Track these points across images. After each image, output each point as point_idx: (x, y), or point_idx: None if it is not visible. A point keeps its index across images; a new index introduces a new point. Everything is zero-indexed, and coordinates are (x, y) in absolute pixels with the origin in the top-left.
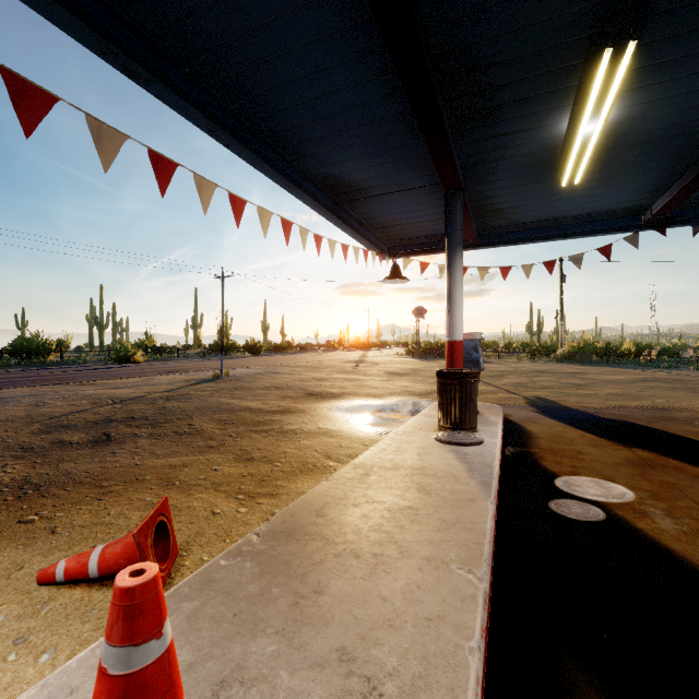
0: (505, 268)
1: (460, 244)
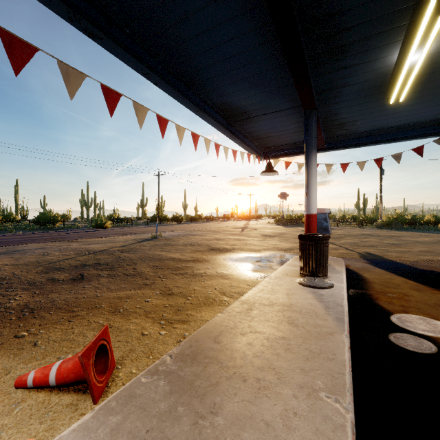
0: (345, 164)
1: (315, 147)
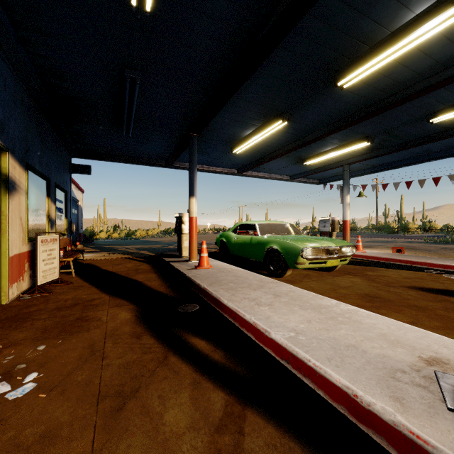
0: None
1: None
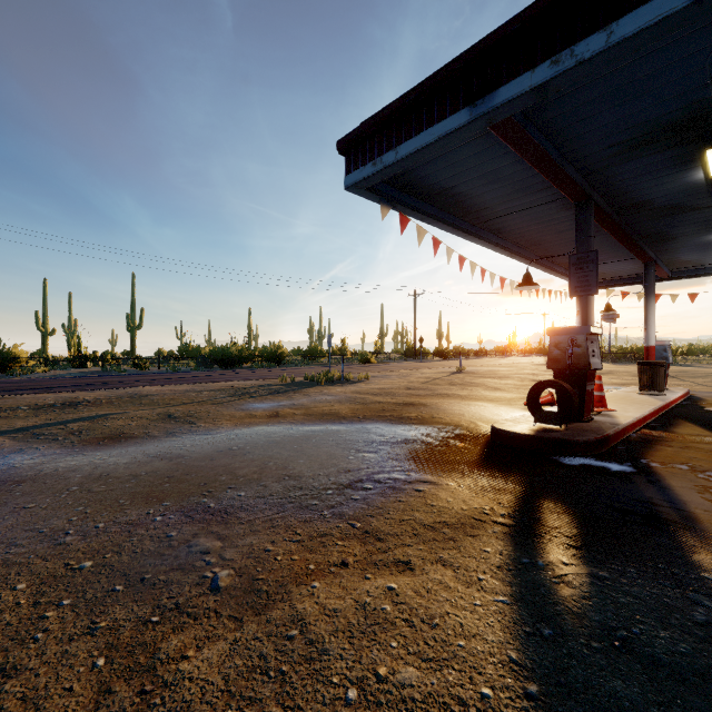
0: (694, 294)
1: (653, 291)
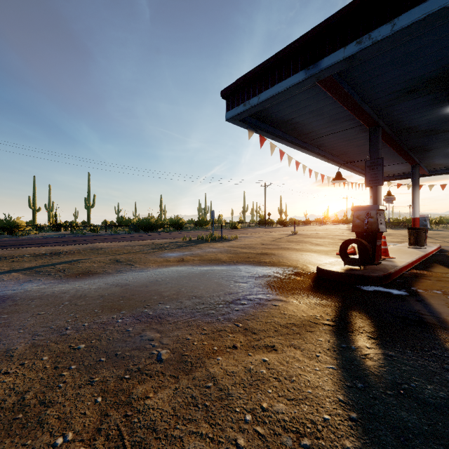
0: (444, 185)
1: (417, 183)
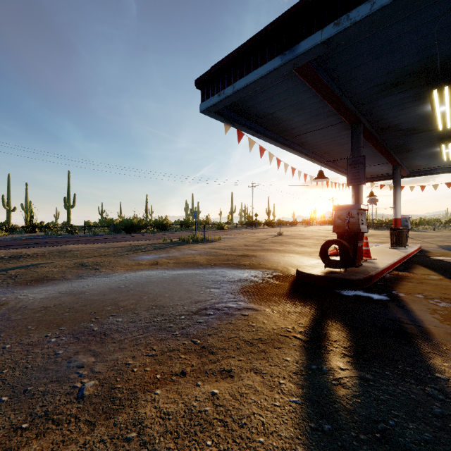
0: (424, 186)
1: (399, 184)
